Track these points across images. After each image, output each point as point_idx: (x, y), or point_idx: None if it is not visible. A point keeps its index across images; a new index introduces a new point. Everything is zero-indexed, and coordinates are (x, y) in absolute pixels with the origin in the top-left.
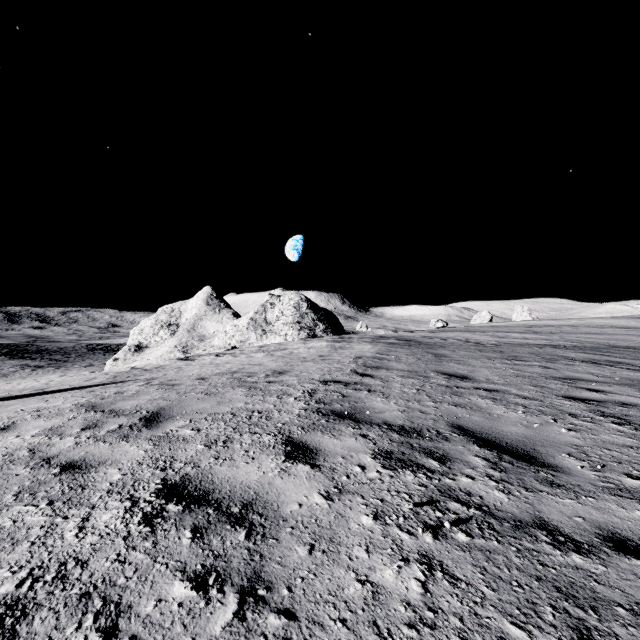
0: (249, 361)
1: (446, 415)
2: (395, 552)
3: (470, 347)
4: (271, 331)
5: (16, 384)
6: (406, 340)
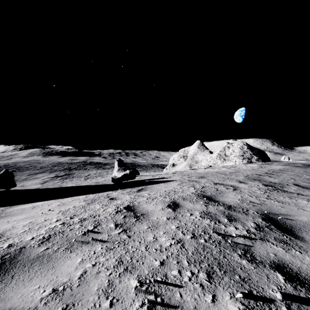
0: (220, 170)
1: (295, 183)
2: (260, 191)
3: None
4: (228, 159)
5: None
6: (308, 165)
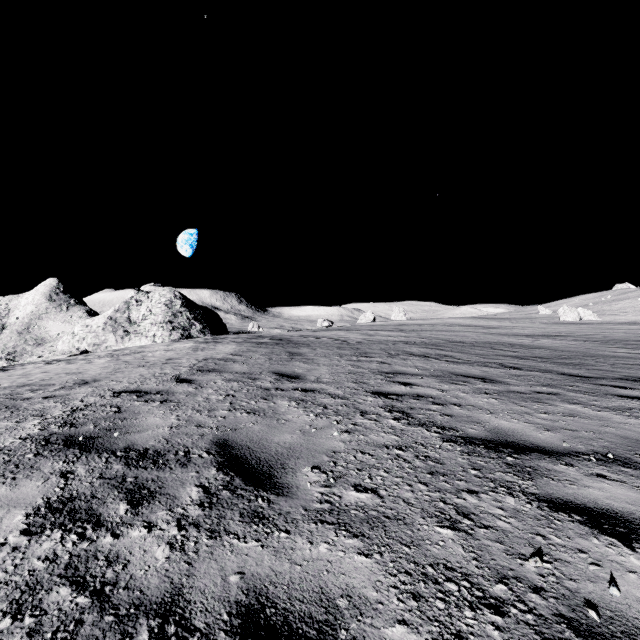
0: (75, 369)
1: (225, 427)
2: None
3: (334, 345)
4: (136, 332)
5: None
6: (279, 339)
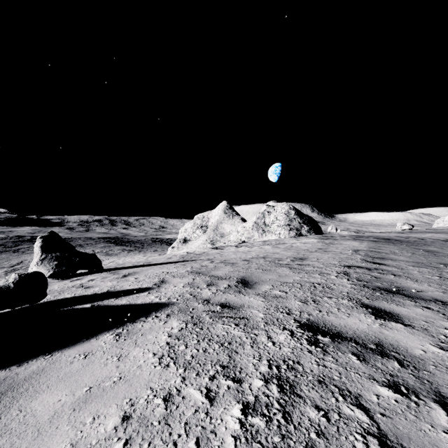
0: (265, 251)
1: None
2: None
3: None
4: (268, 231)
5: (123, 259)
6: (385, 239)
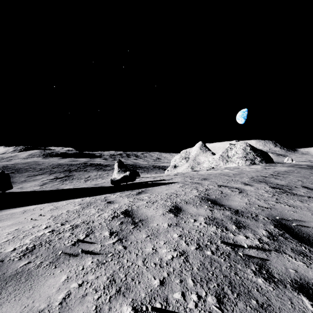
0: (223, 171)
1: (303, 185)
2: (268, 194)
3: None
4: (230, 161)
5: None
6: None
